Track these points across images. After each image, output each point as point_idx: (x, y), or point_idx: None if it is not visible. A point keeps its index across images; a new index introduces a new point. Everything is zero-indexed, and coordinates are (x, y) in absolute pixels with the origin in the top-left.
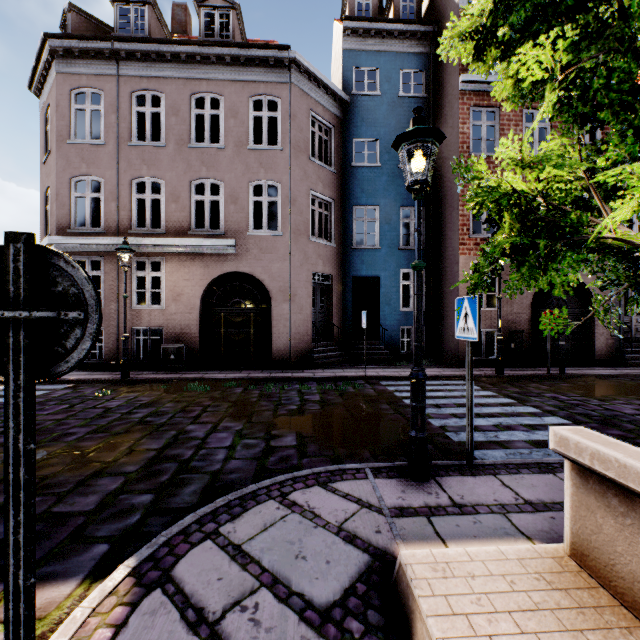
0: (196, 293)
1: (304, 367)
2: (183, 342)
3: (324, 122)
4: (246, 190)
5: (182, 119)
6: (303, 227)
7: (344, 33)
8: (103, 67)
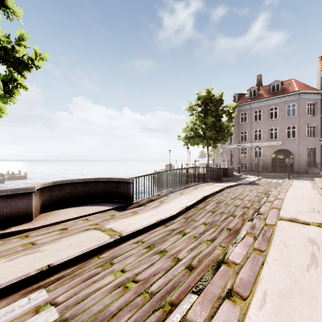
0: (270, 154)
1: (304, 173)
2: (266, 166)
3: (312, 103)
4: (285, 128)
5: (266, 114)
6: (304, 135)
7: (321, 71)
8: (247, 107)
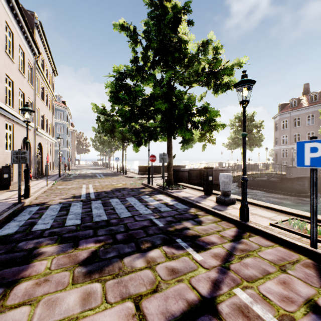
0: None
1: None
2: None
3: None
4: None
5: (304, 121)
6: None
7: None
8: (287, 115)
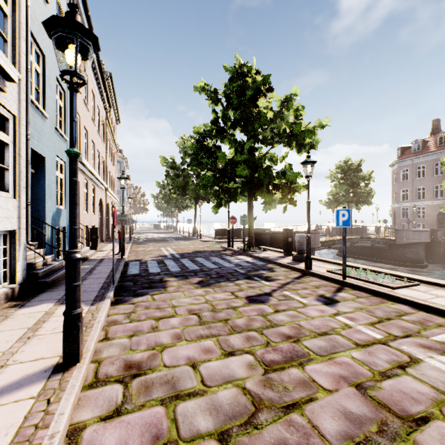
0: (435, 215)
1: None
2: (431, 227)
3: None
4: None
5: (430, 170)
6: None
7: None
8: (408, 163)
